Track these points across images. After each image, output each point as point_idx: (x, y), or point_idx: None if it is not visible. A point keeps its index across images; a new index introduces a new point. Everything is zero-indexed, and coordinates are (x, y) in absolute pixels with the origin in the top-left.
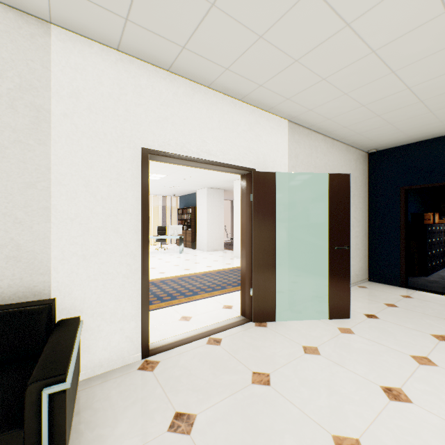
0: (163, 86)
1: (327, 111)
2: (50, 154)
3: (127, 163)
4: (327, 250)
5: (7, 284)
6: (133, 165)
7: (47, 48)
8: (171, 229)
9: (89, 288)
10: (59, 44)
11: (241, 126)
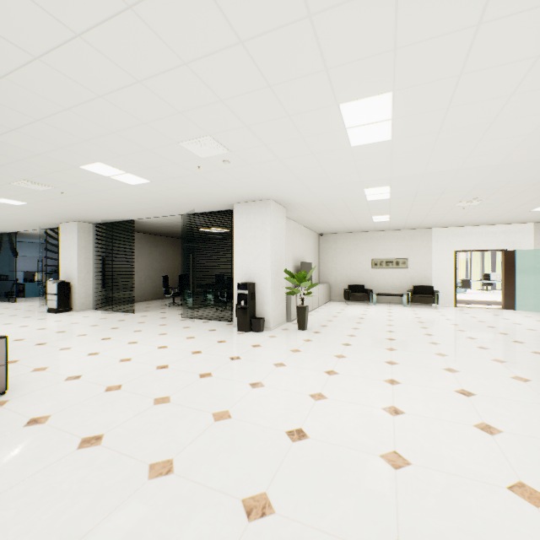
0: (460, 231)
1: None
2: (431, 256)
3: (449, 255)
4: None
5: (423, 282)
6: (451, 255)
7: (430, 234)
8: (493, 276)
9: (439, 286)
10: (433, 232)
11: (497, 234)
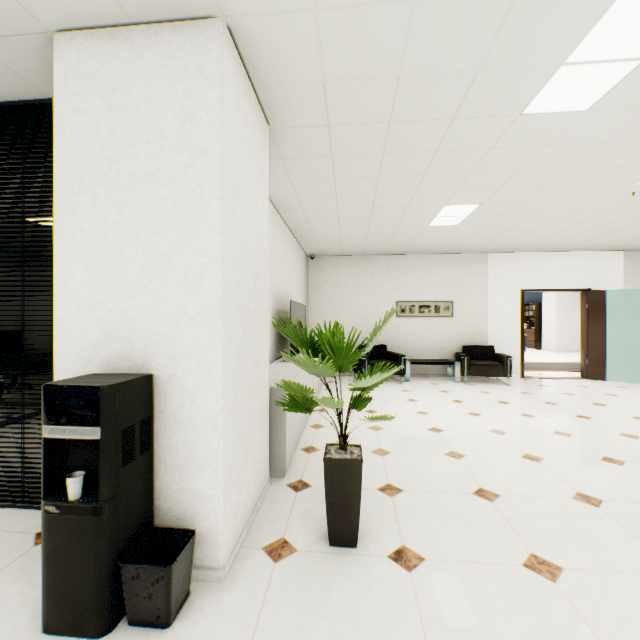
0: (529, 260)
1: None
2: (488, 297)
3: (514, 296)
4: None
5: (477, 340)
6: (516, 297)
7: (487, 262)
8: None
9: (499, 345)
10: (490, 259)
11: (578, 266)
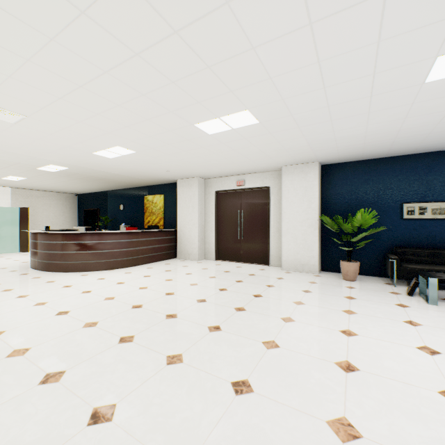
0: None
1: (22, 187)
2: None
3: None
4: (20, 231)
5: None
6: None
7: None
8: None
9: None
10: None
11: None
